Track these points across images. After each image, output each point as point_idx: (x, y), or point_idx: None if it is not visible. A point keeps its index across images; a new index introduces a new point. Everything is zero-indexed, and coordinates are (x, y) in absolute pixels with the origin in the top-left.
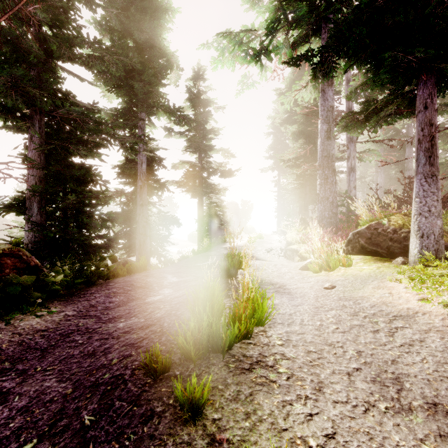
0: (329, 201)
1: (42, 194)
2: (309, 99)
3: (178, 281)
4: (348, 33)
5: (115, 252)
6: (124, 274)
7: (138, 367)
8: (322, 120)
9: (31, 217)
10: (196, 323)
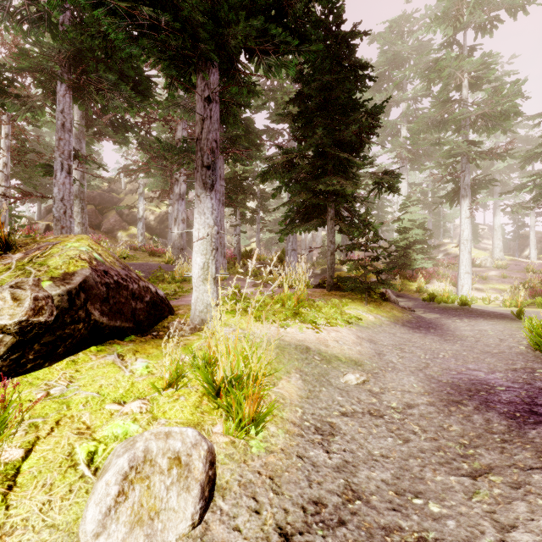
0: None
1: None
2: None
3: None
4: None
5: None
6: None
7: None
8: None
9: None
10: None
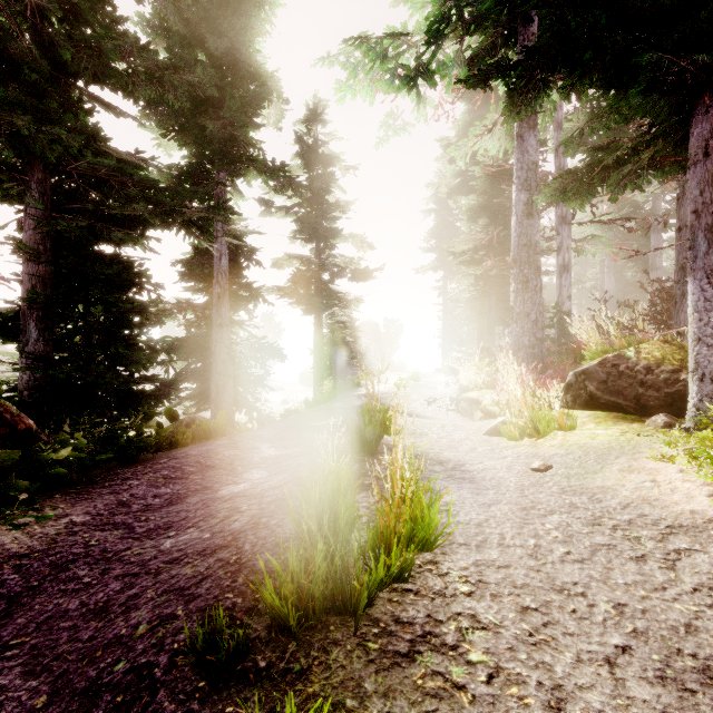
0: (530, 319)
1: (46, 306)
2: (496, 153)
3: (277, 455)
4: (575, 21)
5: (177, 403)
6: (188, 442)
7: (184, 647)
8: (518, 185)
9: (27, 345)
10: (301, 556)
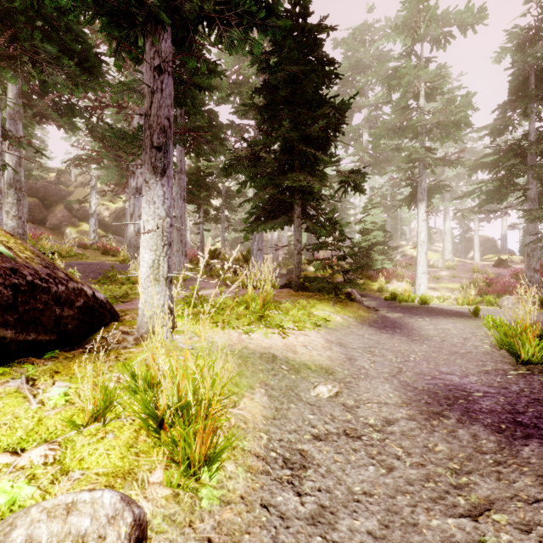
0: None
1: None
2: None
3: None
4: None
5: None
6: None
7: None
8: None
9: None
10: None
